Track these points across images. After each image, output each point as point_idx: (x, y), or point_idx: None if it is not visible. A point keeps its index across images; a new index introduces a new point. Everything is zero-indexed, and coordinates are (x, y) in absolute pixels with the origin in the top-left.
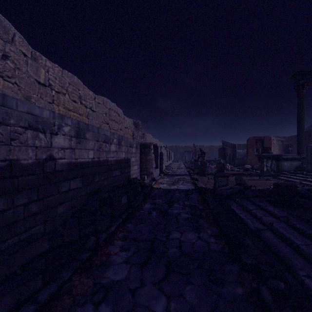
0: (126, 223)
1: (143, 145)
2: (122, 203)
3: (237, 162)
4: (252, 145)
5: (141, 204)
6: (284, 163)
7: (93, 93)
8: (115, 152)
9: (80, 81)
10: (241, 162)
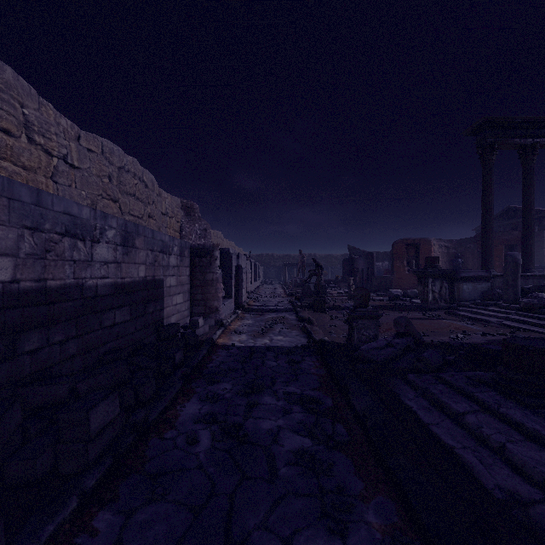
0: (93, 510)
1: (197, 249)
2: (93, 430)
3: (376, 284)
4: (400, 254)
5: (175, 403)
6: (464, 285)
7: (72, 125)
8: (113, 265)
9: (25, 82)
10: (382, 283)
